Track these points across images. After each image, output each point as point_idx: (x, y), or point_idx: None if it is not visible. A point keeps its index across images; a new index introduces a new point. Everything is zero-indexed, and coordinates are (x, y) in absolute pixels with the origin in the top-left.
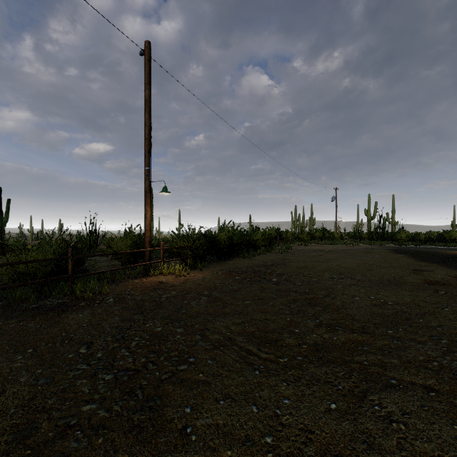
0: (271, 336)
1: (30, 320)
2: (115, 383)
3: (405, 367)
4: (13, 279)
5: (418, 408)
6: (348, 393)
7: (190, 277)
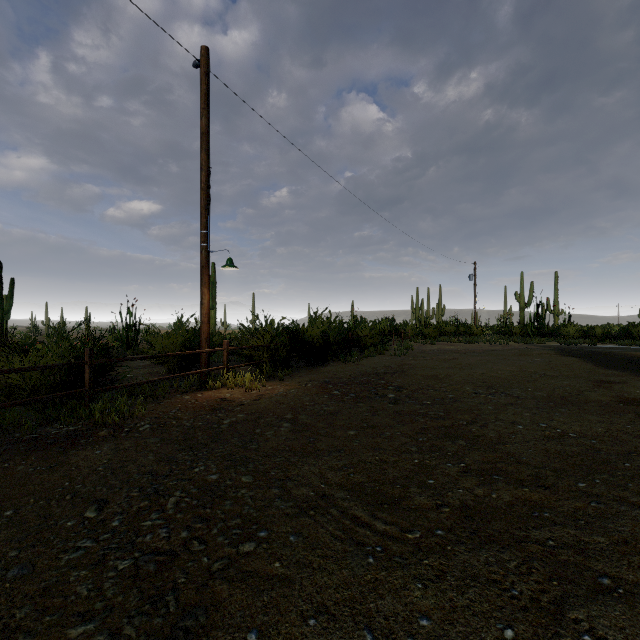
0: (391, 491)
1: (20, 460)
2: (133, 577)
3: (622, 553)
4: (1, 395)
5: None
6: (531, 605)
7: (266, 391)
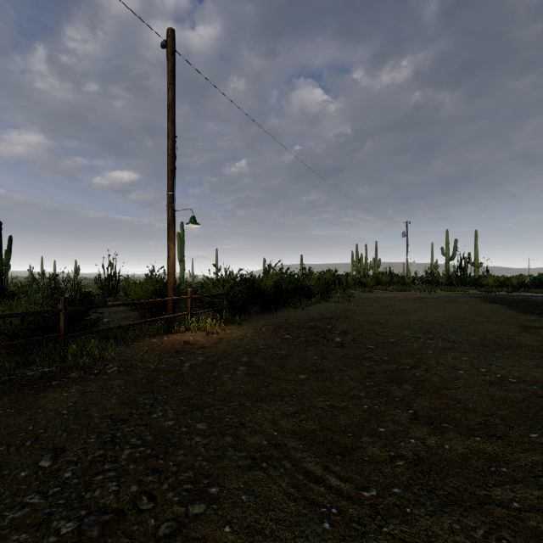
0: (343, 440)
1: None
2: None
3: None
4: None
5: None
6: None
7: (225, 335)
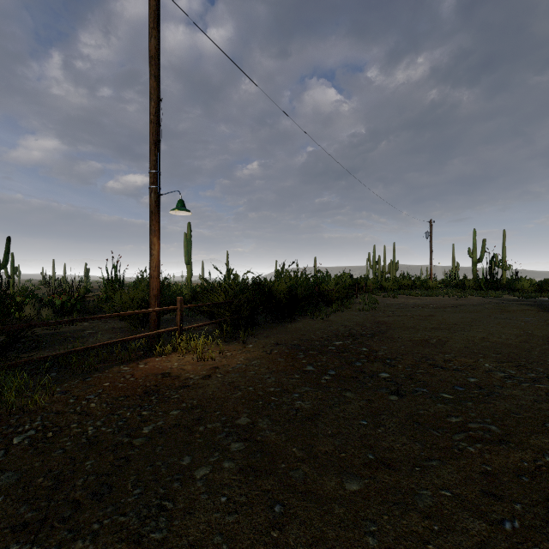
0: None
1: None
2: None
3: None
4: None
5: None
6: None
7: (222, 360)
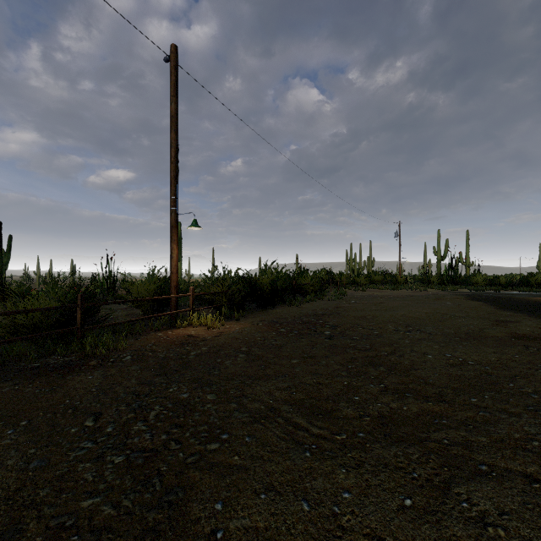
0: (325, 405)
1: (27, 384)
2: (127, 467)
3: (498, 448)
4: (10, 332)
5: (519, 505)
6: (426, 484)
7: (225, 329)
